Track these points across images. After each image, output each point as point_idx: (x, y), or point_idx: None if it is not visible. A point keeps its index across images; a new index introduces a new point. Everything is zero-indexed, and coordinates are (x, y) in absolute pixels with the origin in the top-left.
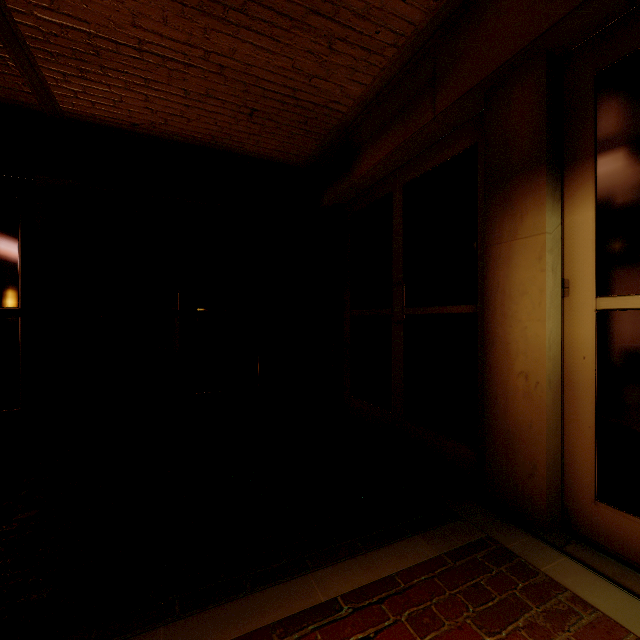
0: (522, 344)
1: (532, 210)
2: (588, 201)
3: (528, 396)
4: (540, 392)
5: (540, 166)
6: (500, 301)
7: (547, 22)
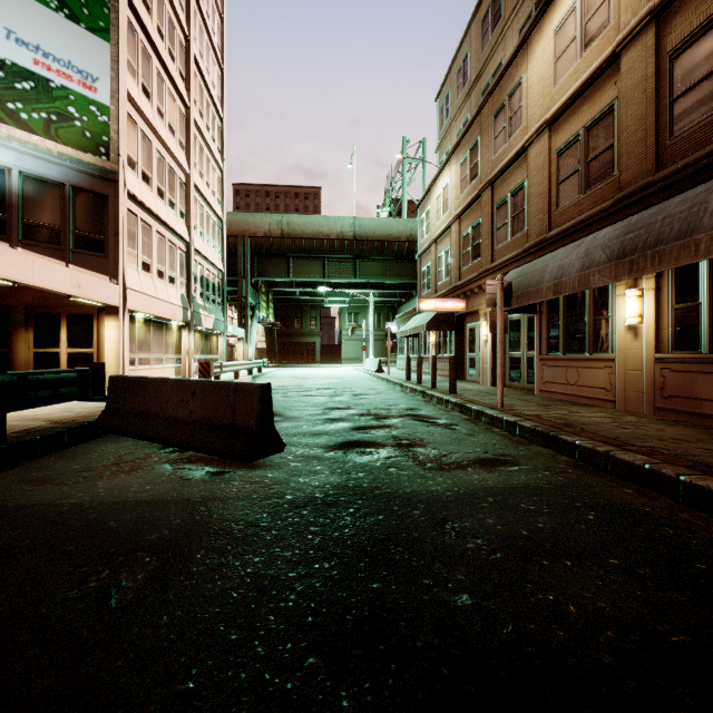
0: (20, 357)
1: (22, 333)
2: (33, 333)
3: (21, 367)
4: (24, 366)
5: (24, 326)
6: (15, 349)
7: (24, 303)
